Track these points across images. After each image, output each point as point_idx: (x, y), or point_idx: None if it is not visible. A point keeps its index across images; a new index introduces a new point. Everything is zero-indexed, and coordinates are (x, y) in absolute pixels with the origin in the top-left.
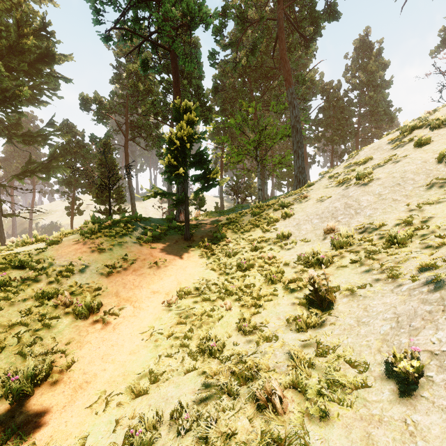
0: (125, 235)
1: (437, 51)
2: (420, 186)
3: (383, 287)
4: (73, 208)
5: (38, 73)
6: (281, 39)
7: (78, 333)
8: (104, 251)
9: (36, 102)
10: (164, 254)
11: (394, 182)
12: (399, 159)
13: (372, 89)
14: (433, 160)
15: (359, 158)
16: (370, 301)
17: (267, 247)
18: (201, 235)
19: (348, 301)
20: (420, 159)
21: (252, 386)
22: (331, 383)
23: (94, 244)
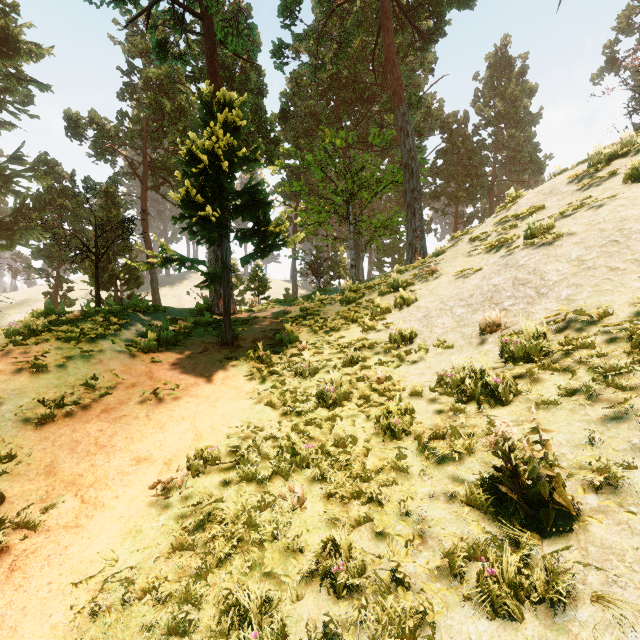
0: (102, 338)
1: (601, 75)
2: None
3: None
4: (57, 294)
5: None
6: (386, 29)
7: None
8: (45, 371)
9: None
10: (178, 373)
11: (604, 238)
12: (602, 203)
13: (513, 125)
14: None
15: (519, 209)
16: None
17: (372, 357)
18: (253, 338)
19: (609, 506)
20: None
21: None
22: None
23: (26, 357)
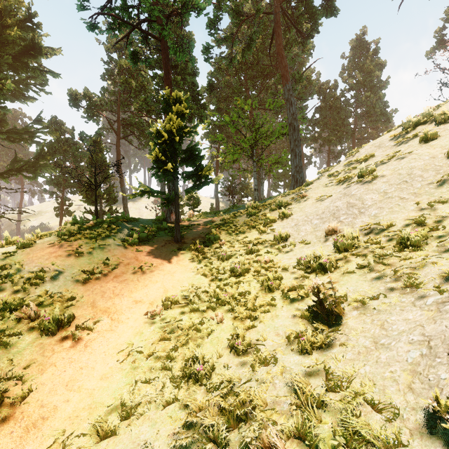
0: (108, 237)
1: (433, 52)
2: (430, 183)
3: (401, 298)
4: (62, 208)
5: (23, 66)
6: (277, 34)
7: (41, 353)
8: (82, 255)
9: (22, 97)
10: (151, 257)
11: (400, 179)
12: (404, 156)
13: (369, 89)
14: (442, 156)
15: (359, 156)
16: (387, 316)
17: (263, 249)
18: (192, 237)
19: (359, 315)
20: (428, 155)
21: (245, 430)
22: (349, 434)
23: (71, 248)
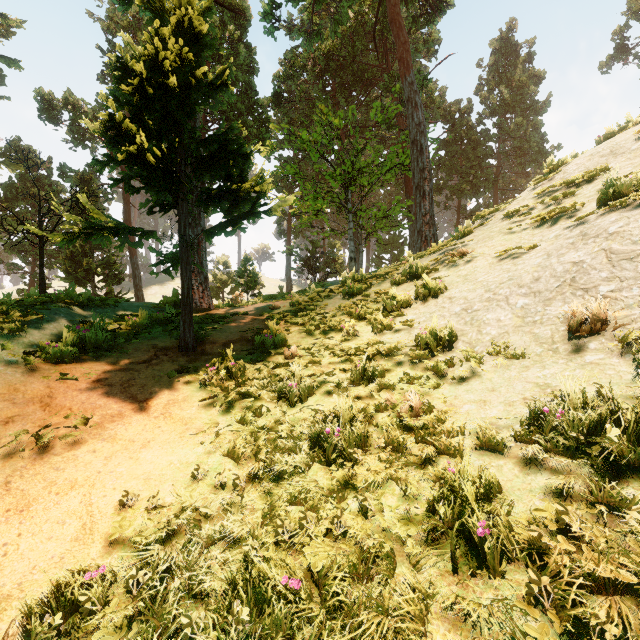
0: None
1: (610, 63)
2: None
3: None
4: None
5: None
6: None
7: None
8: None
9: None
10: (96, 395)
11: None
12: None
13: (519, 114)
14: None
15: (568, 176)
16: None
17: (394, 370)
18: (225, 340)
19: None
20: None
21: None
22: None
23: None
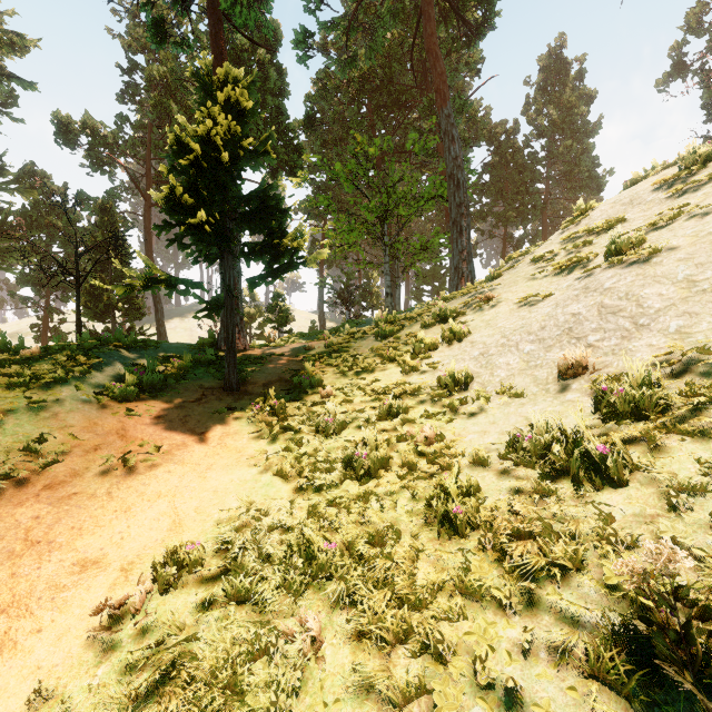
0: (63, 383)
1: (667, 81)
2: None
3: None
4: (46, 327)
5: None
6: (428, 16)
7: None
8: None
9: None
10: (161, 429)
11: None
12: (708, 210)
13: (569, 136)
14: None
15: (591, 223)
16: None
17: (417, 408)
18: (265, 381)
19: None
20: None
21: None
22: None
23: None
